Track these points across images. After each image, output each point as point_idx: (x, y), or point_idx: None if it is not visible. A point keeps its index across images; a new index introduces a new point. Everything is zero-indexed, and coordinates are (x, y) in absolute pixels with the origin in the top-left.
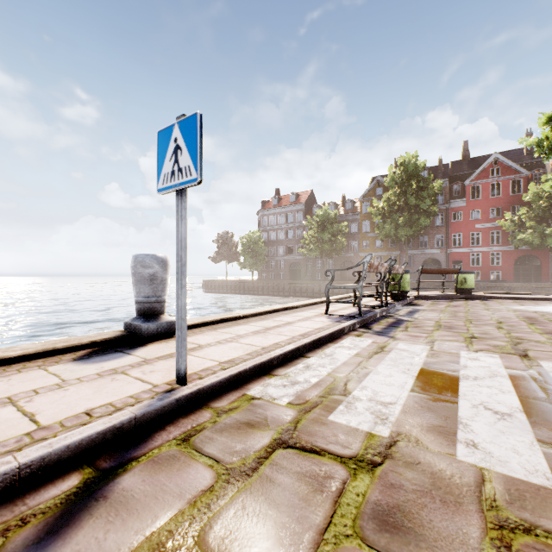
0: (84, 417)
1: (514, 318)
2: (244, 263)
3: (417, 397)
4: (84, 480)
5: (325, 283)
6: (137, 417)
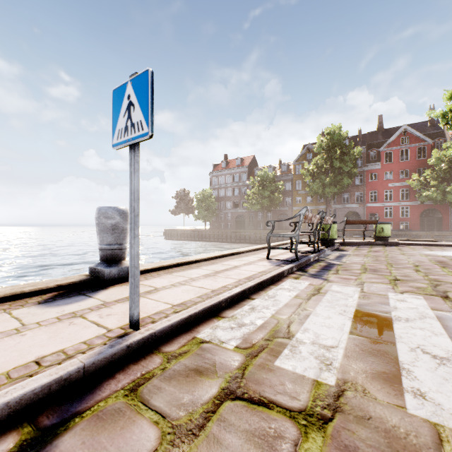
0: (32, 367)
1: (428, 262)
2: (198, 215)
3: (357, 339)
4: (20, 443)
5: (265, 232)
6: (86, 367)
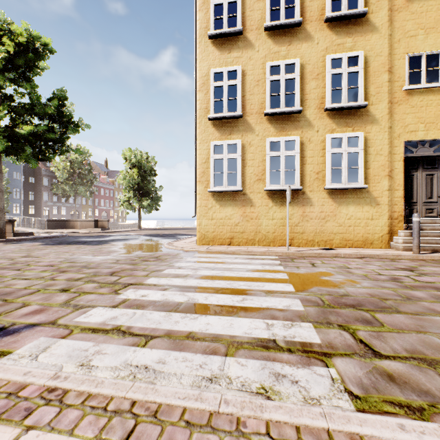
0: None
1: None
2: None
3: (245, 315)
4: None
5: None
6: None
